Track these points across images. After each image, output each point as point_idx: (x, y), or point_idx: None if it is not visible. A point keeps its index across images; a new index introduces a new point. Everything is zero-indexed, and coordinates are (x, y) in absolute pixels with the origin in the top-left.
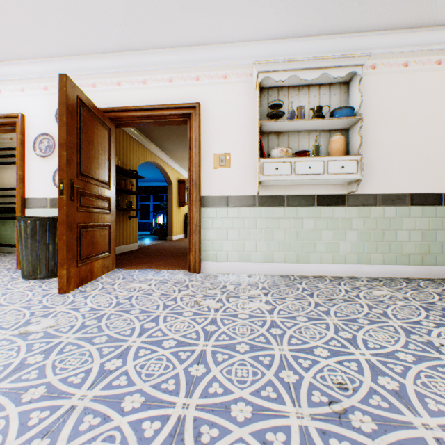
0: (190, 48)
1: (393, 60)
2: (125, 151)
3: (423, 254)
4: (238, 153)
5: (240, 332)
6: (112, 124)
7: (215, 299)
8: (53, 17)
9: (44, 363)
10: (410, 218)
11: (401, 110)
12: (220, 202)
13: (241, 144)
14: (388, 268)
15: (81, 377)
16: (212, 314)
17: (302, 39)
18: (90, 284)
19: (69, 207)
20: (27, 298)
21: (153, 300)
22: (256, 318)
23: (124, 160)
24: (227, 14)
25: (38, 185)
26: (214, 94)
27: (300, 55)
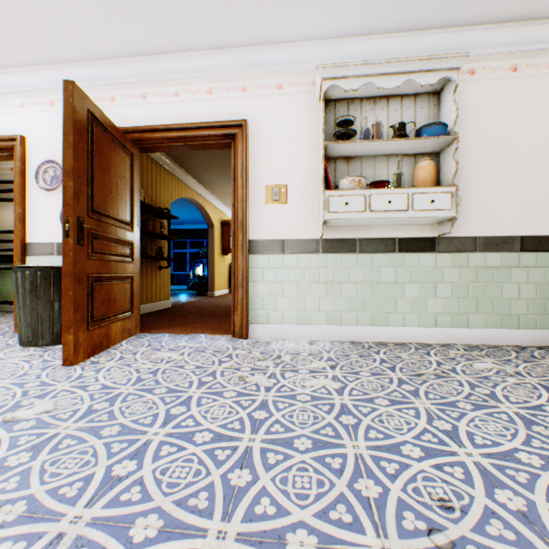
0: (235, 49)
1: (497, 62)
2: (154, 184)
3: (536, 315)
4: (296, 184)
5: (299, 421)
6: (136, 148)
7: (267, 373)
8: (58, 10)
9: (30, 465)
10: (520, 268)
11: (508, 127)
12: (273, 248)
13: (300, 173)
14: (491, 332)
15: (78, 487)
16: (262, 395)
17: (380, 37)
18: (106, 353)
19: (77, 253)
20: (21, 372)
21: (185, 374)
22: (321, 400)
23: (152, 195)
24: (281, 4)
25: (42, 226)
26: (265, 108)
27: (376, 57)
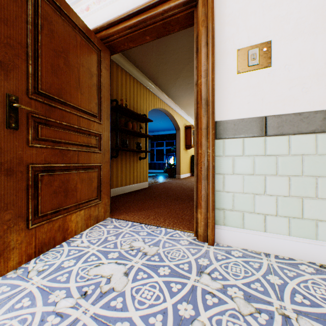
0: None
1: None
2: (135, 97)
3: None
4: (285, 36)
5: None
6: (105, 47)
7: None
8: None
9: None
10: None
11: None
12: (249, 129)
13: (293, 19)
14: None
15: None
16: None
17: None
18: (53, 252)
19: (3, 139)
20: None
21: None
22: None
23: (134, 105)
24: None
25: None
26: None
27: None
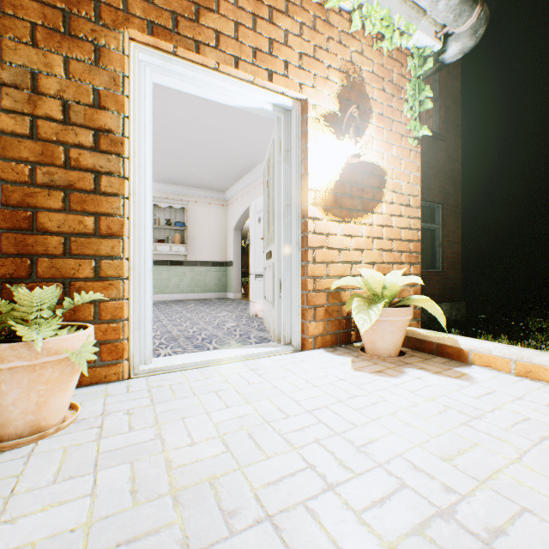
0: None
1: (205, 200)
2: None
3: (217, 288)
4: None
5: None
6: None
7: None
8: None
9: None
10: (212, 272)
11: (208, 223)
12: None
13: None
14: (203, 294)
15: None
16: None
17: (162, 184)
18: None
19: None
20: None
21: None
22: None
23: None
24: None
25: None
26: None
27: (161, 190)
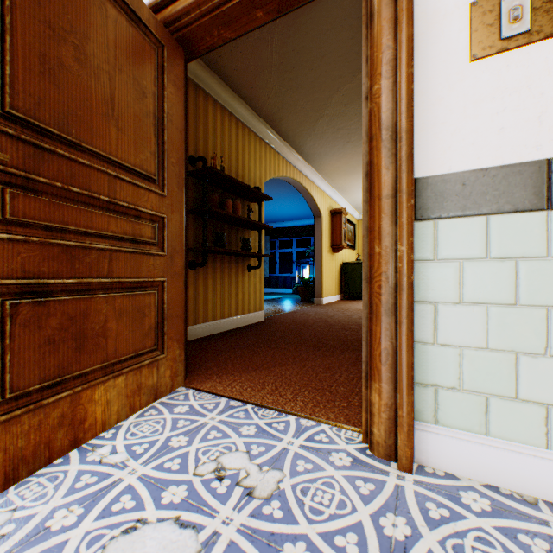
0: None
1: None
2: (240, 154)
3: None
4: None
5: None
6: (173, 40)
7: None
8: None
9: None
10: None
11: None
12: (504, 193)
13: None
14: None
15: None
16: None
17: None
18: (40, 480)
19: None
20: None
21: None
22: None
23: (237, 169)
24: None
25: None
26: None
27: None
